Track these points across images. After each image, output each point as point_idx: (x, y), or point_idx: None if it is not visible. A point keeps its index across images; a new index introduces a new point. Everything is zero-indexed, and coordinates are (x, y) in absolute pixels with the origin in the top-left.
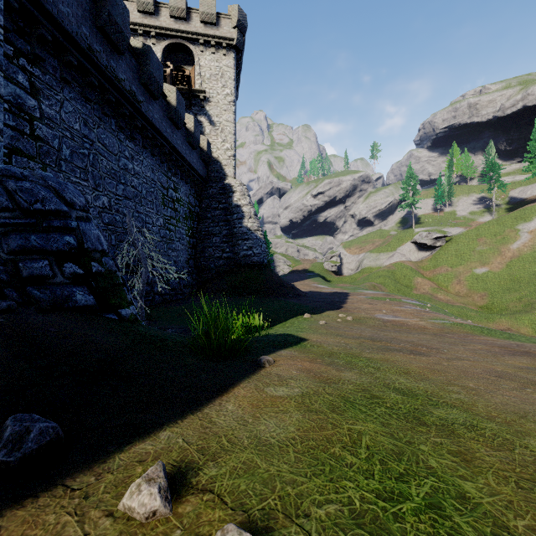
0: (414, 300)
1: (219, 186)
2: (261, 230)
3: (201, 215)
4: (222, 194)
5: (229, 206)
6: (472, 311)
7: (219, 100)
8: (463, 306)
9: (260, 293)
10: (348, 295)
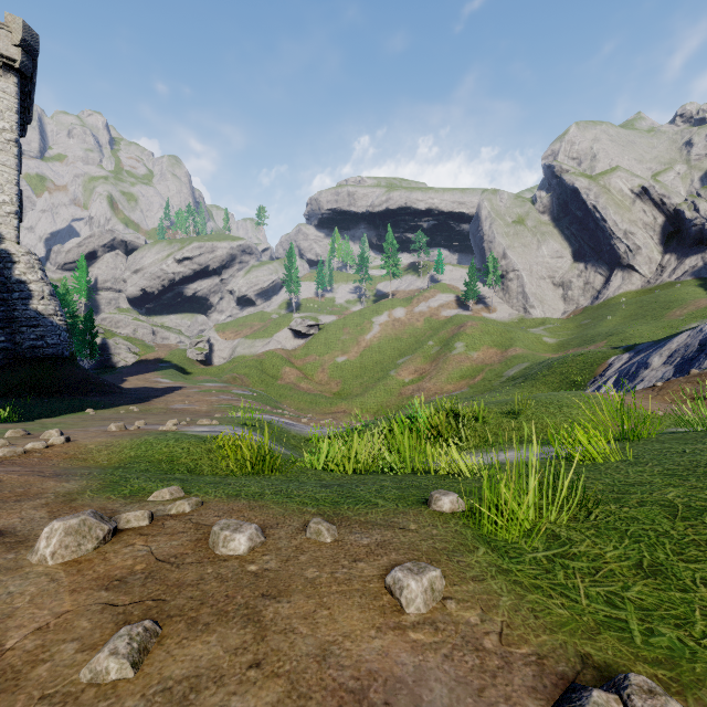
0: (247, 390)
1: None
2: (61, 315)
3: None
4: None
5: (6, 280)
6: (324, 397)
7: None
8: (319, 393)
9: (51, 393)
10: (181, 389)
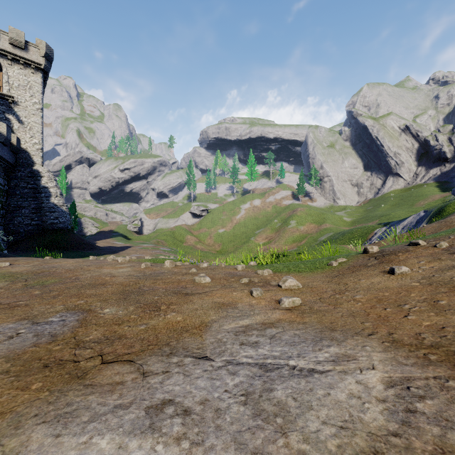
0: (168, 248)
1: (27, 170)
2: (66, 205)
3: (10, 192)
4: (30, 177)
5: (37, 186)
6: (211, 253)
7: (27, 105)
8: (208, 251)
9: (64, 248)
10: (131, 247)
